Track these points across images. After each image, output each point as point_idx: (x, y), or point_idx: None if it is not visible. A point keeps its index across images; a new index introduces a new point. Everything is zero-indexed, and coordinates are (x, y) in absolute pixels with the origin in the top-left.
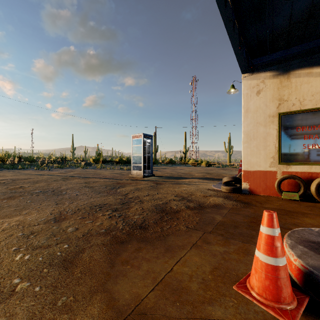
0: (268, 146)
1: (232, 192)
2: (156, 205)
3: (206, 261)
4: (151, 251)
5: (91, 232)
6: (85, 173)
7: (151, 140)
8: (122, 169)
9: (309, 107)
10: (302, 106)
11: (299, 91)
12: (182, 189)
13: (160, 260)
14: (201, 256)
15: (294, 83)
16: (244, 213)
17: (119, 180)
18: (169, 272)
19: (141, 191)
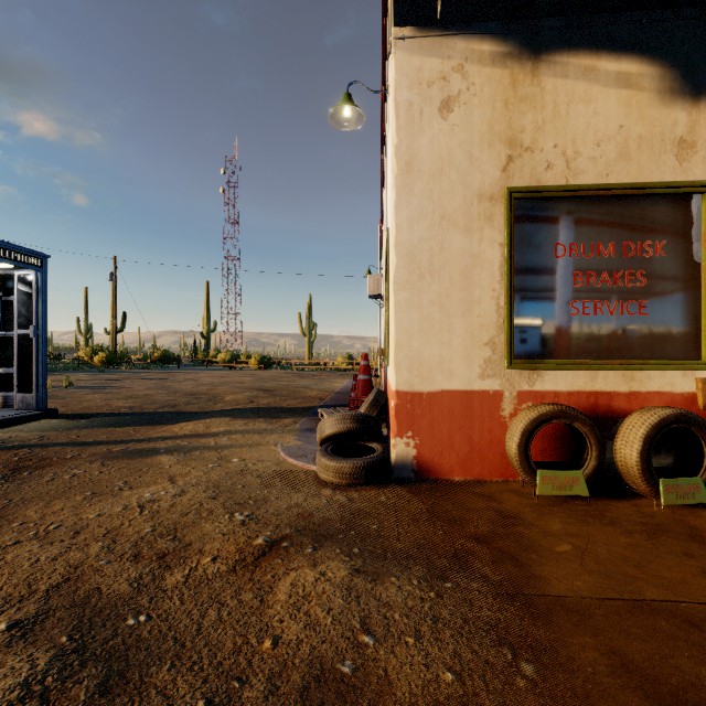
0: (476, 302)
1: (362, 481)
2: None
3: None
4: None
5: None
6: None
7: (40, 272)
8: None
9: (589, 179)
10: (571, 175)
11: (564, 122)
12: (134, 499)
13: None
14: None
15: (552, 93)
16: None
17: None
18: None
19: None
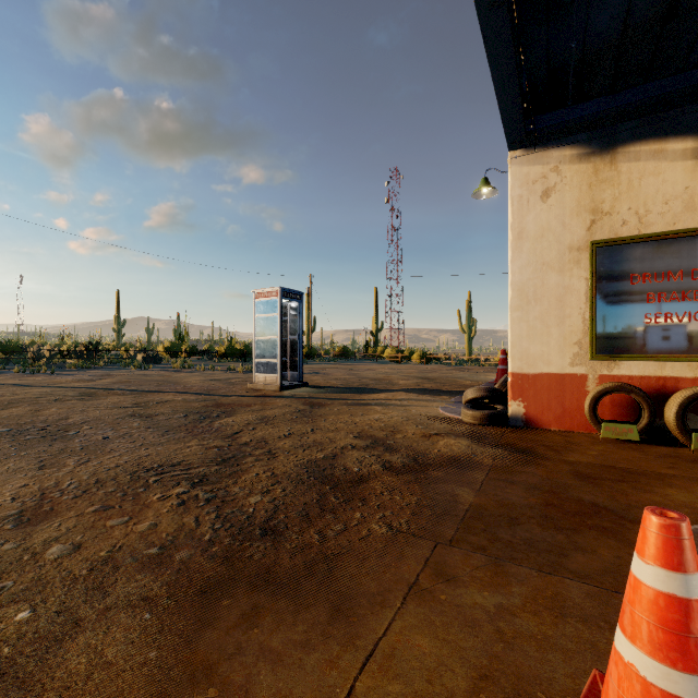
0: (567, 317)
1: (488, 423)
2: (308, 464)
3: (453, 651)
4: (288, 619)
5: (117, 556)
6: (141, 381)
7: (300, 303)
8: (233, 370)
9: (658, 228)
10: (643, 227)
11: (636, 192)
12: (371, 417)
13: (314, 656)
14: (436, 629)
15: (626, 173)
16: (524, 480)
17: (223, 396)
18: None
19: (272, 424)
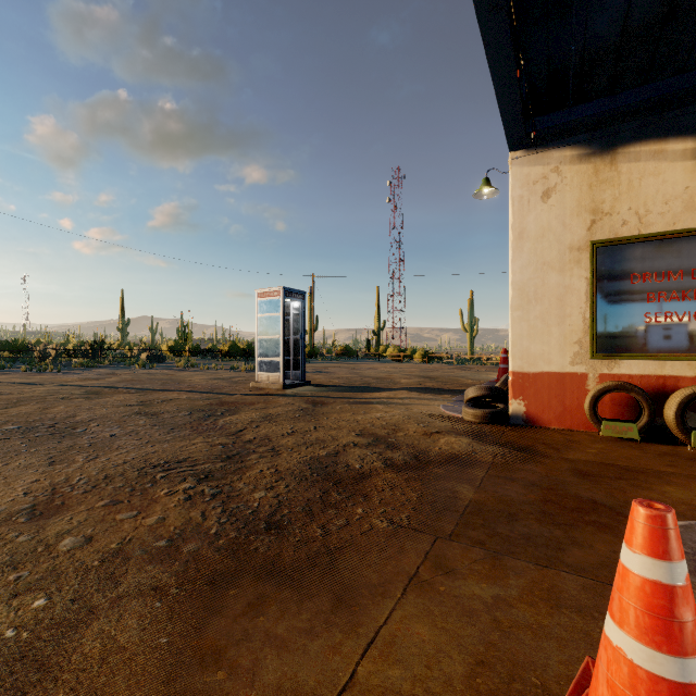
0: (568, 316)
1: (488, 422)
2: (311, 461)
3: (451, 639)
4: (293, 608)
5: (127, 548)
6: (145, 380)
7: (302, 302)
8: (237, 369)
9: (658, 228)
10: (643, 227)
11: (636, 192)
12: (373, 416)
13: (318, 642)
14: (435, 619)
15: (626, 174)
16: (524, 477)
17: (226, 395)
18: (344, 688)
19: (276, 422)
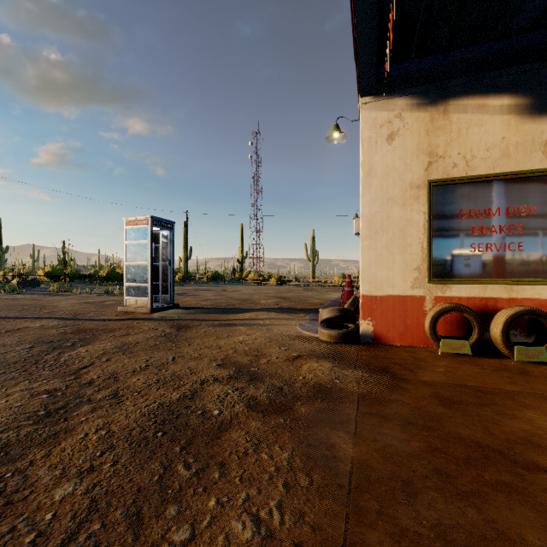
0: (409, 246)
1: (342, 341)
2: (158, 410)
3: None
4: None
5: None
6: (3, 306)
7: (171, 231)
8: (111, 292)
9: (481, 171)
10: (469, 170)
11: (464, 139)
12: (236, 340)
13: None
14: None
15: (456, 123)
16: (395, 412)
17: (88, 321)
18: None
19: (131, 353)
